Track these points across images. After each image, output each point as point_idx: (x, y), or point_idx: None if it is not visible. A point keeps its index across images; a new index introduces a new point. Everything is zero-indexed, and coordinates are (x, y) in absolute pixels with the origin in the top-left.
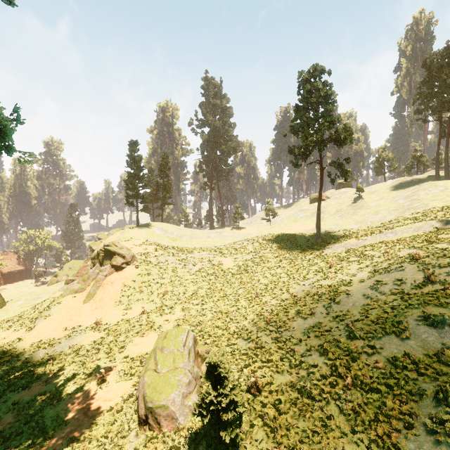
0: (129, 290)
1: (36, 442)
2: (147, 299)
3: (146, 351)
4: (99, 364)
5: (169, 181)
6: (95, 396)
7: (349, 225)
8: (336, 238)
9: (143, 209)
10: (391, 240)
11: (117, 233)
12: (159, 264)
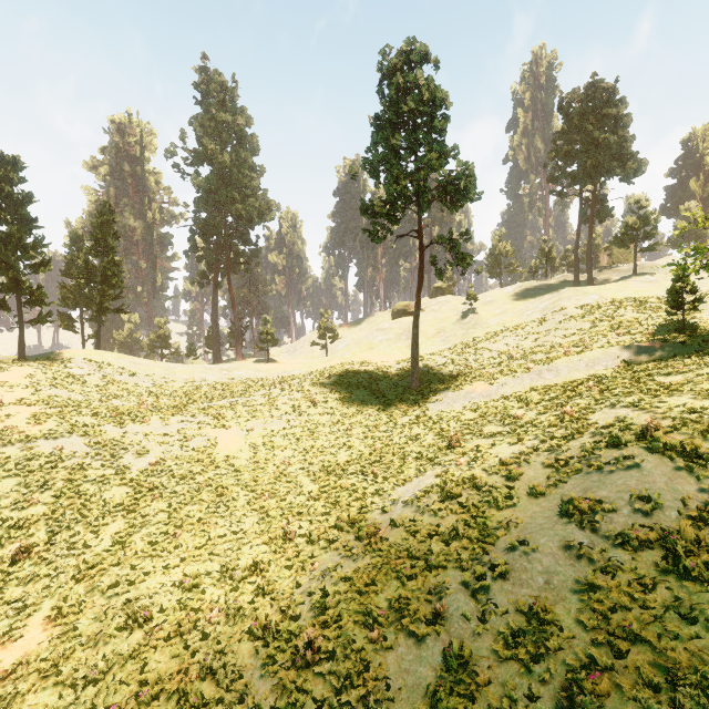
0: None
1: None
2: None
3: None
4: None
5: (116, 263)
6: None
7: (464, 355)
8: (445, 379)
9: (39, 320)
10: (555, 386)
11: None
12: (31, 459)
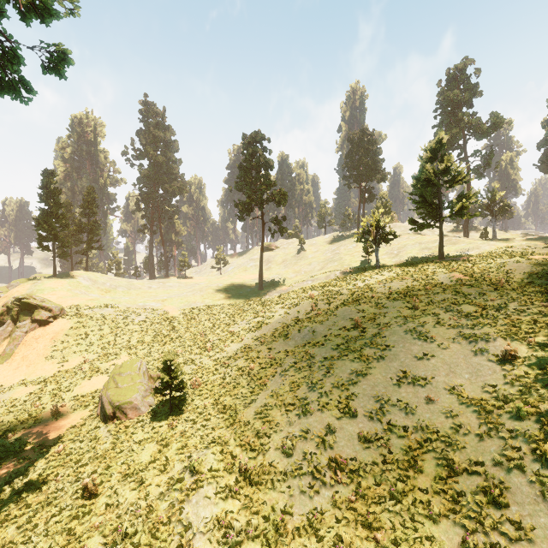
0: (62, 344)
1: (4, 458)
2: (86, 351)
3: (96, 389)
4: (45, 407)
5: (97, 221)
6: (53, 425)
7: (289, 274)
8: (276, 285)
9: (63, 255)
10: (309, 286)
11: (25, 284)
12: (96, 316)
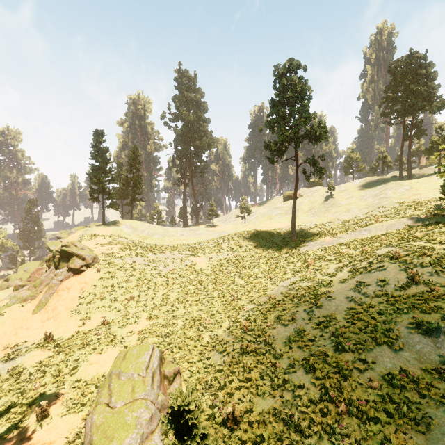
0: (89, 297)
1: None
2: (109, 307)
3: (104, 372)
4: (43, 392)
5: (140, 176)
6: (32, 439)
7: (323, 222)
8: (311, 235)
9: (110, 206)
10: (366, 238)
11: (79, 231)
12: (125, 265)
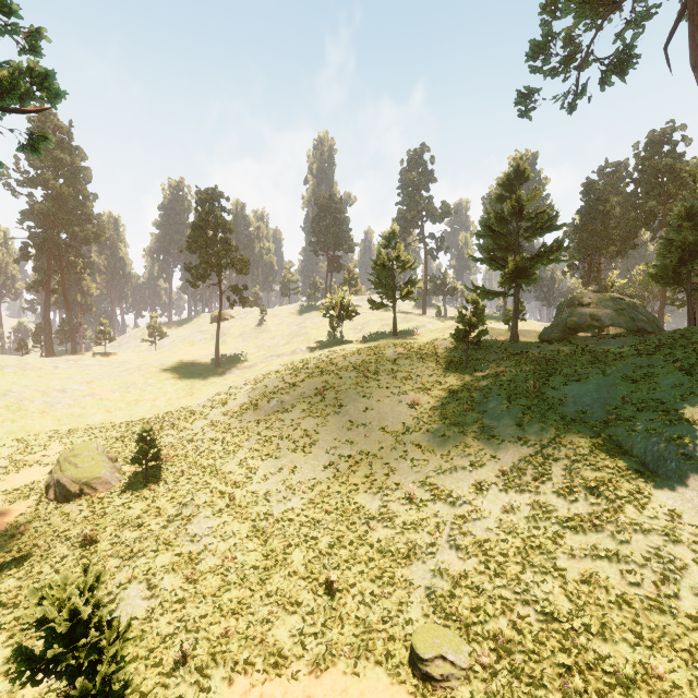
0: None
1: None
2: None
3: (32, 481)
4: None
5: None
6: None
7: (250, 349)
8: (235, 362)
9: None
10: (275, 362)
11: None
12: None
